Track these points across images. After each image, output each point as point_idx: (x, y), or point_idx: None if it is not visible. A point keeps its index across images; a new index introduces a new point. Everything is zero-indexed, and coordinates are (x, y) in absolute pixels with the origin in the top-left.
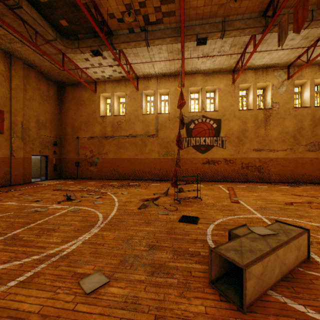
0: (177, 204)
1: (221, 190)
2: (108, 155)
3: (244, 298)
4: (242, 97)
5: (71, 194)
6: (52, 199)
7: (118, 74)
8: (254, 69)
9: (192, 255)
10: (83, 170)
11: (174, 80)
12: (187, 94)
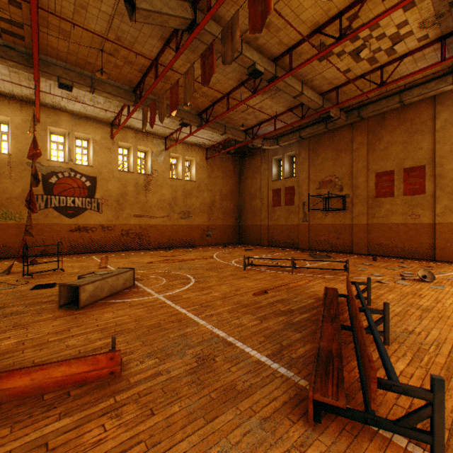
0: (29, 279)
1: (93, 260)
2: None
3: (80, 302)
4: (123, 156)
5: None
6: None
7: None
8: (135, 130)
9: (46, 302)
10: None
11: (21, 107)
12: (45, 134)
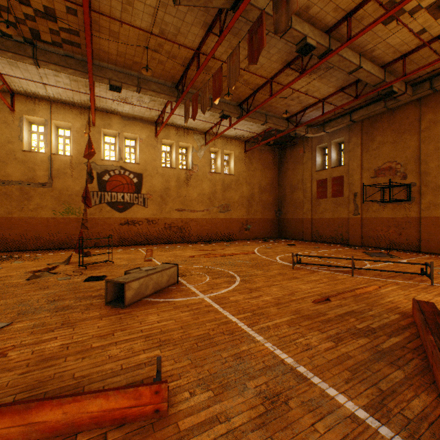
0: (84, 270)
1: (140, 253)
2: None
3: (125, 300)
4: (166, 153)
5: None
6: None
7: None
8: (177, 127)
9: (95, 297)
10: None
11: (80, 113)
12: (99, 136)
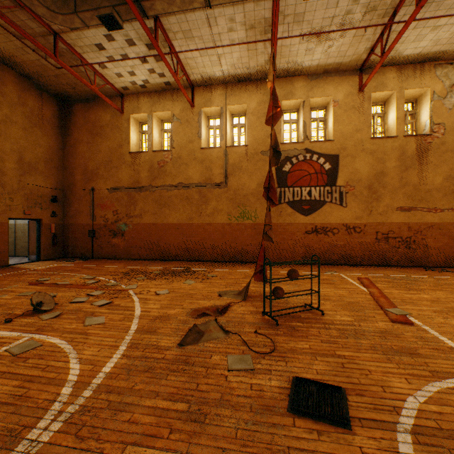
0: (272, 328)
1: (350, 285)
2: (143, 218)
3: None
4: (375, 117)
5: (45, 297)
6: (5, 308)
7: (158, 79)
8: (398, 64)
9: None
10: (101, 243)
11: (255, 89)
12: None
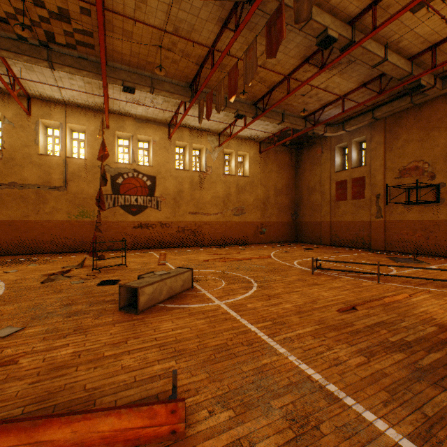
0: (97, 273)
1: (153, 256)
2: None
3: (138, 305)
4: (179, 155)
5: None
6: None
7: None
8: (190, 128)
9: (108, 302)
10: None
11: (94, 116)
12: (113, 138)
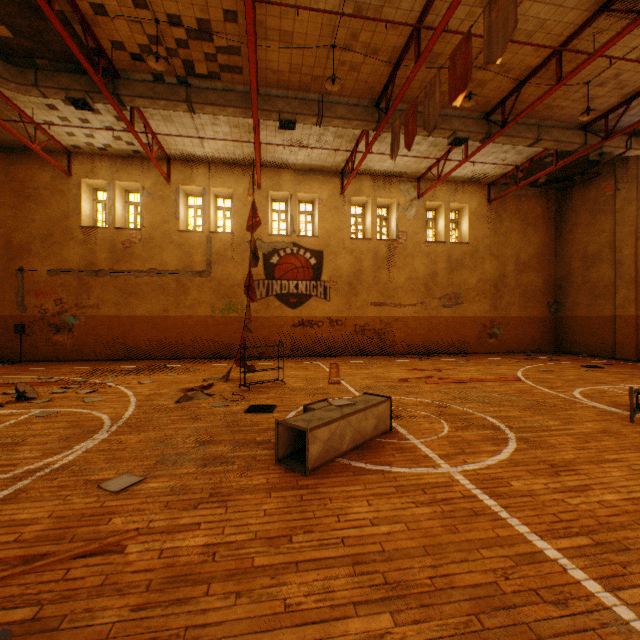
0: (245, 392)
1: (320, 369)
2: (101, 309)
3: (307, 461)
4: (356, 218)
5: (26, 388)
6: None
7: (125, 146)
8: (373, 175)
9: (260, 444)
10: (36, 342)
11: (242, 174)
12: (266, 202)
